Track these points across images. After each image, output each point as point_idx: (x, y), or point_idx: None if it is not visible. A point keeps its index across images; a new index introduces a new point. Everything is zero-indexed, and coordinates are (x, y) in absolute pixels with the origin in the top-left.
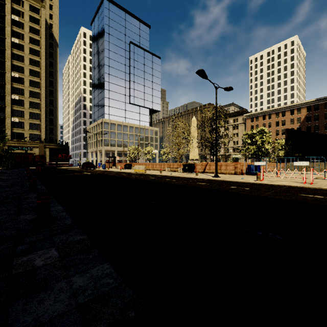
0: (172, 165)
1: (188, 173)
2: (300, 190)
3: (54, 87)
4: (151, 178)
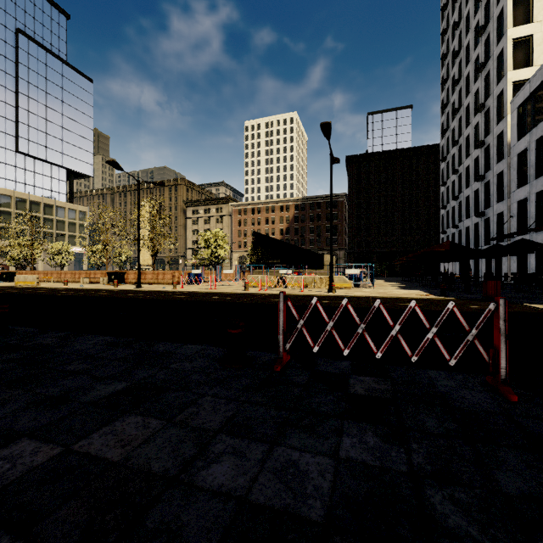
0: (93, 274)
1: (112, 285)
2: (185, 294)
3: None
4: (38, 292)
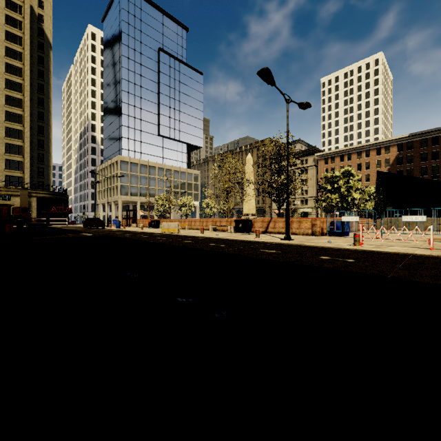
0: (219, 222)
1: (243, 234)
2: None
3: (45, 108)
4: (186, 242)
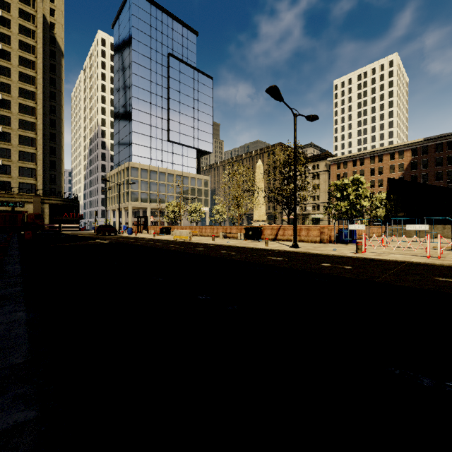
0: (229, 229)
1: (253, 242)
2: (431, 270)
3: (57, 115)
4: (198, 249)
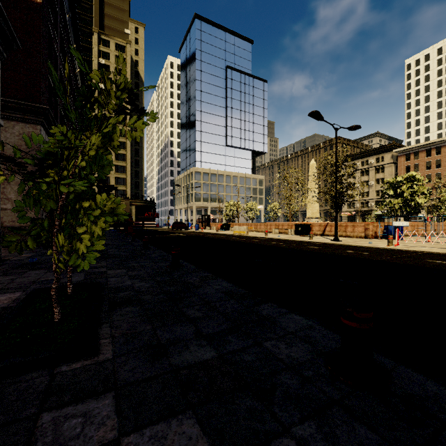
0: (281, 225)
1: (301, 236)
2: (434, 257)
3: None
4: (254, 241)
